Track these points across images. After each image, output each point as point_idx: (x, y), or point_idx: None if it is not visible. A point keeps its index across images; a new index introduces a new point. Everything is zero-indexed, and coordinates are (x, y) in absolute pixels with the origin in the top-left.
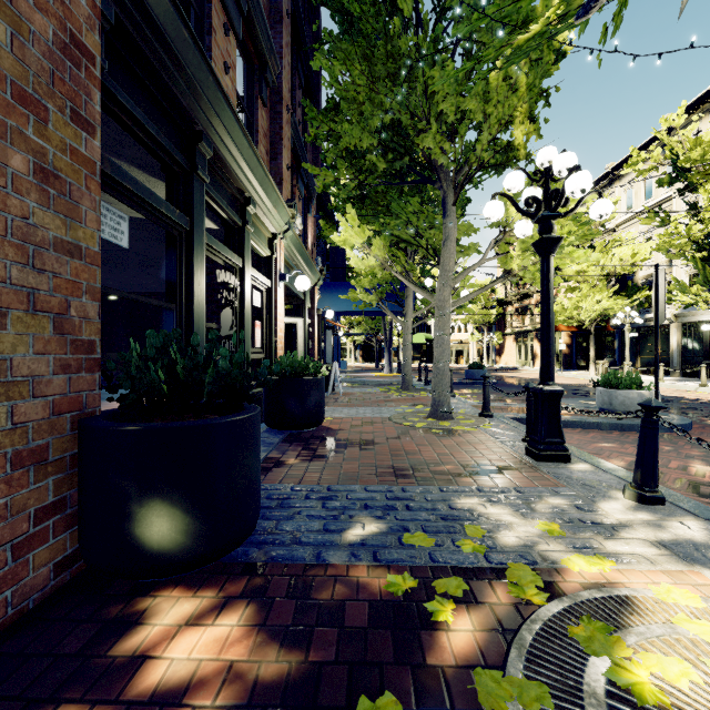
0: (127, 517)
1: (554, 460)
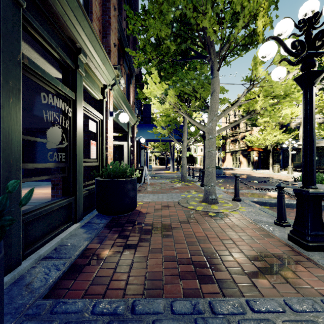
0: None
1: (319, 250)
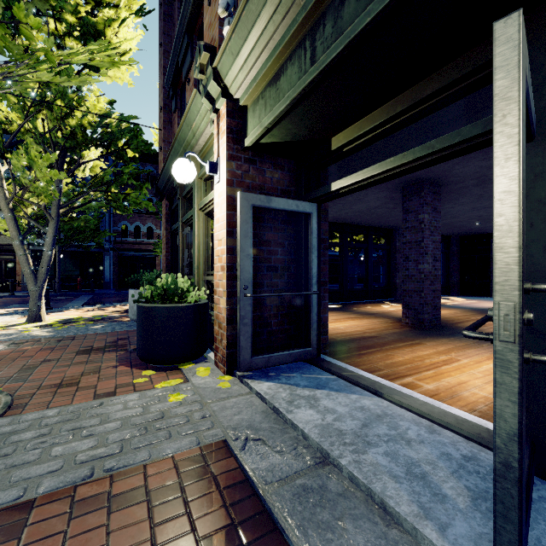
0: None
1: None
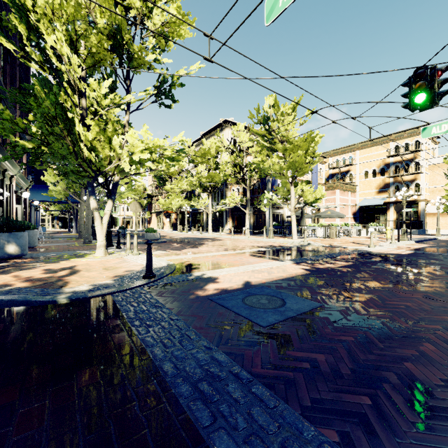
0: (5, 247)
1: (109, 247)
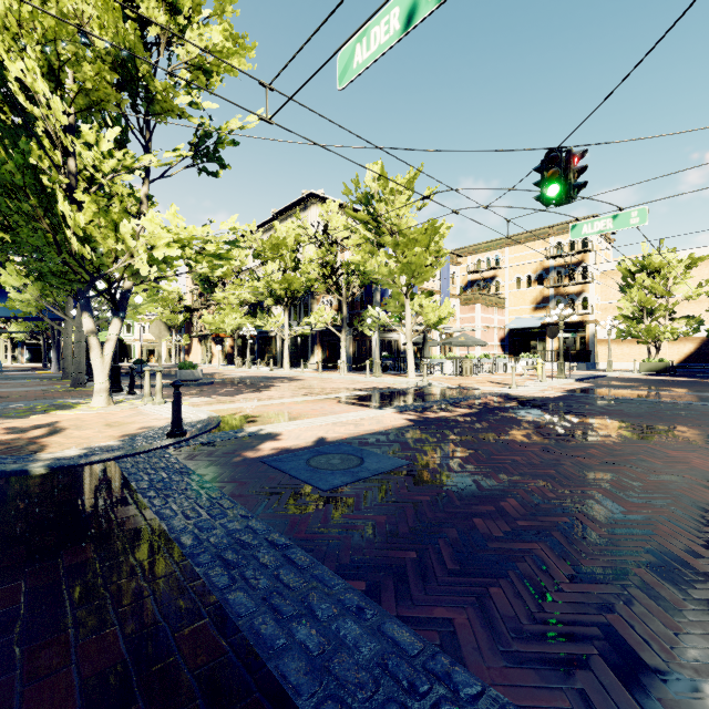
0: None
1: (116, 392)
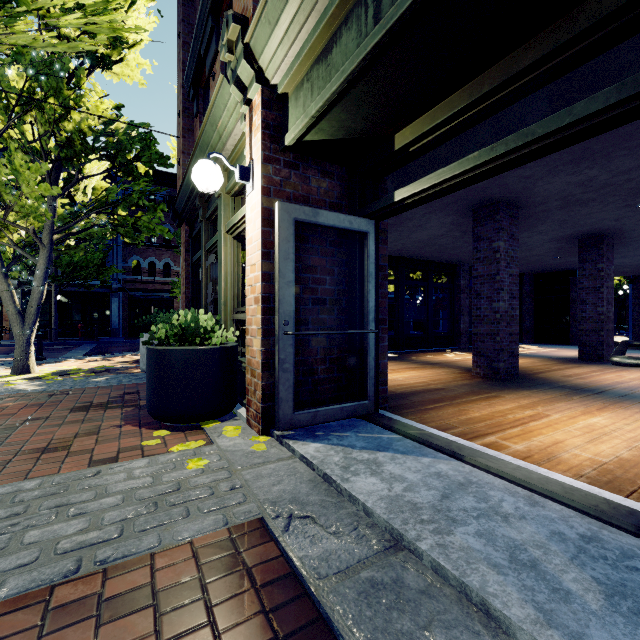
0: None
1: None
